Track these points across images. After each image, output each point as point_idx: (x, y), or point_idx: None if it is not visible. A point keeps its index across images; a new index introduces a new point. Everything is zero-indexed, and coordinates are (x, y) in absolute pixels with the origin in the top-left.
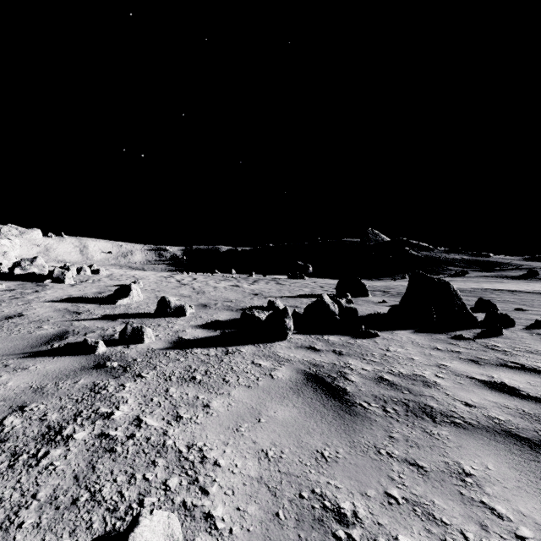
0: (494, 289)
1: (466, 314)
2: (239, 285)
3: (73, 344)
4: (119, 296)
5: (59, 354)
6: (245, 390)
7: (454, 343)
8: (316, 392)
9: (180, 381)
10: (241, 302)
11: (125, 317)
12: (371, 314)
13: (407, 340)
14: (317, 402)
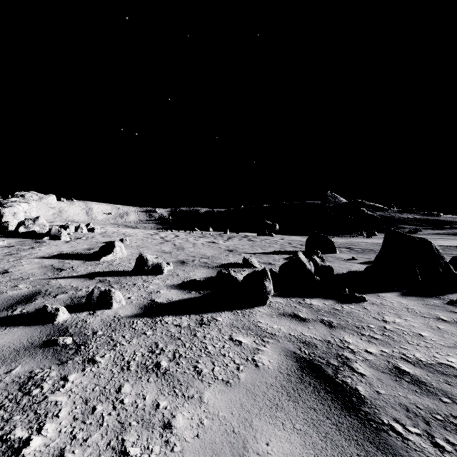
0: (453, 246)
1: (454, 276)
2: (215, 241)
3: (36, 309)
4: (104, 252)
5: (14, 323)
6: (222, 389)
7: (456, 311)
8: (319, 396)
9: (139, 371)
10: (217, 258)
11: (104, 275)
12: (346, 272)
13: (399, 306)
14: (326, 420)
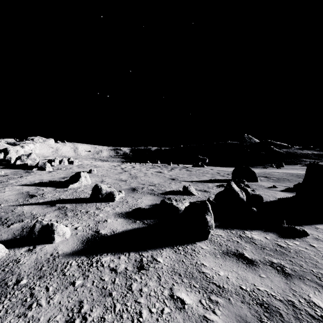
0: None
1: None
2: (162, 171)
3: None
4: (72, 181)
5: None
6: None
7: None
8: None
9: None
10: (162, 186)
11: (65, 201)
12: (273, 199)
13: None
14: None
